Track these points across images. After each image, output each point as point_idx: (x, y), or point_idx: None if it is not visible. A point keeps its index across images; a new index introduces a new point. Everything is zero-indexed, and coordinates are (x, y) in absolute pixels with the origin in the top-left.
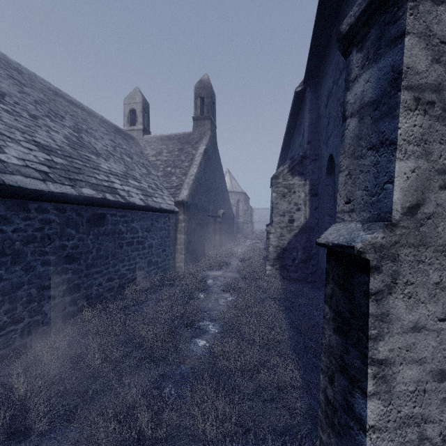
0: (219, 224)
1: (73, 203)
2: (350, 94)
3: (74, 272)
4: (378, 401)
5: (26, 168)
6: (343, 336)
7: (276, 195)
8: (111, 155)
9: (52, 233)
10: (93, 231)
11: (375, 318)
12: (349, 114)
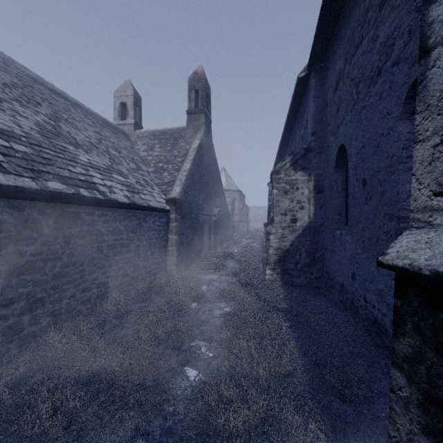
0: (215, 223)
1: (33, 199)
2: (439, 6)
3: (36, 283)
4: None
5: None
6: None
7: (277, 192)
8: (94, 147)
9: (3, 236)
10: (63, 233)
11: None
12: (438, 40)
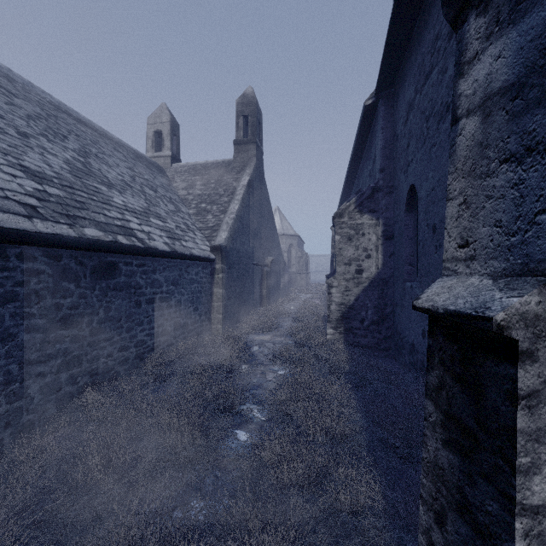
0: (267, 274)
1: (71, 247)
2: (465, 82)
3: (74, 339)
4: None
5: (5, 201)
6: (462, 457)
7: (339, 238)
8: (128, 186)
9: (41, 288)
10: (100, 284)
11: (526, 436)
12: (464, 112)
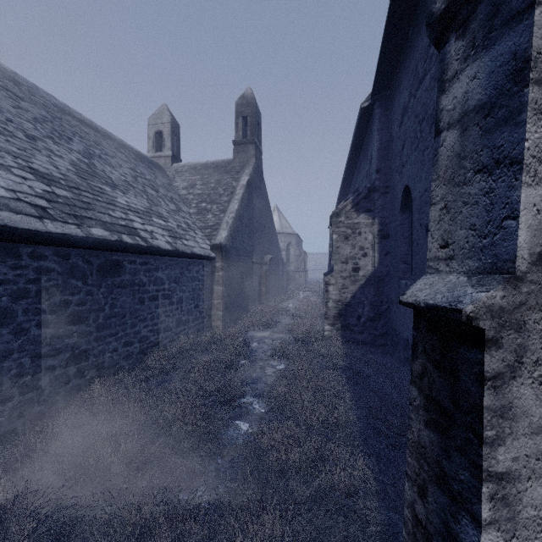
0: (266, 272)
1: (79, 246)
2: (446, 98)
3: (81, 335)
4: (496, 533)
5: (17, 202)
6: (440, 434)
7: (337, 237)
8: (130, 186)
9: (51, 285)
10: (106, 282)
11: (492, 413)
12: (445, 125)
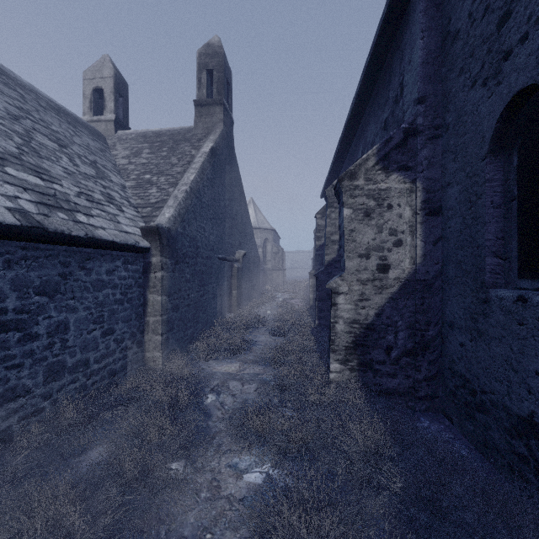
0: (238, 271)
1: None
2: None
3: None
4: None
5: None
6: None
7: (351, 213)
8: None
9: None
10: None
11: None
12: None
